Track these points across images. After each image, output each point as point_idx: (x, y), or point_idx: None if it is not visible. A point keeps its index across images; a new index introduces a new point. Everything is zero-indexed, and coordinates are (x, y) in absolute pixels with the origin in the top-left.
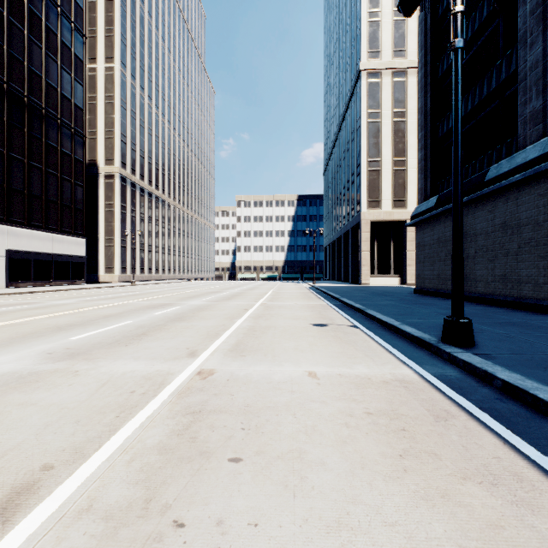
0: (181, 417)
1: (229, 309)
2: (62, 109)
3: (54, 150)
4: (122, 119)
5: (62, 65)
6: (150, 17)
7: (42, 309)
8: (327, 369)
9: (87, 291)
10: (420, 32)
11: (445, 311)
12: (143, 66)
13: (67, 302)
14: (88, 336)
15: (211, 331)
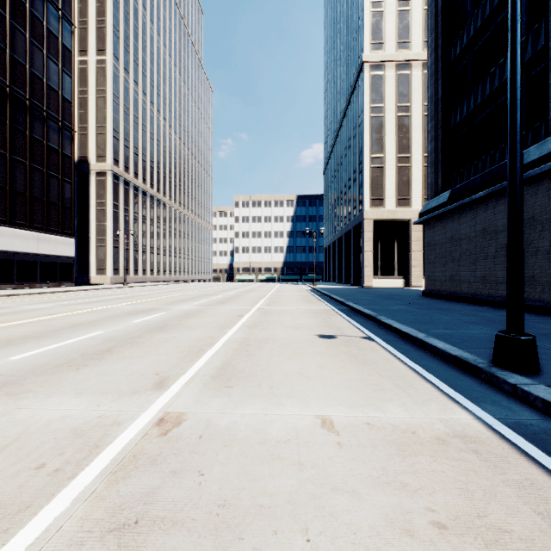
0: (95, 542)
1: (221, 315)
2: (49, 101)
3: (39, 144)
4: (115, 114)
5: (49, 54)
6: (144, 10)
7: (7, 316)
8: (347, 412)
9: (72, 294)
10: (430, 15)
11: (469, 318)
12: (137, 60)
13: (41, 307)
14: (37, 353)
15: (193, 346)
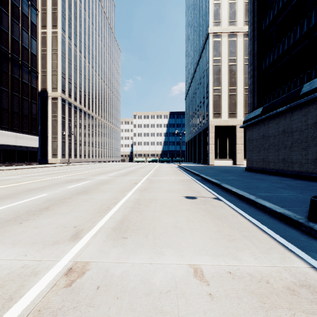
0: None
1: (123, 183)
2: (23, 54)
3: (17, 80)
4: (63, 63)
5: (23, 27)
6: (80, 3)
7: None
8: (212, 261)
9: (36, 169)
10: (250, 2)
11: (278, 185)
12: (76, 32)
13: (13, 177)
14: None
15: (103, 205)
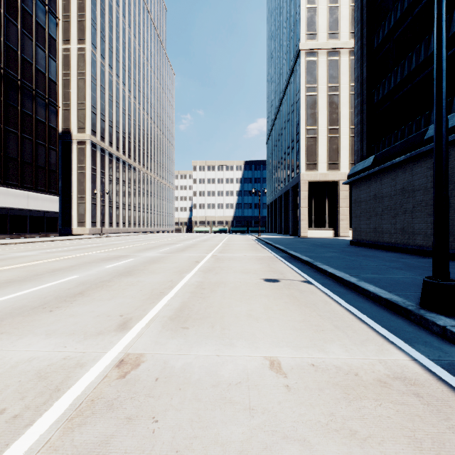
0: None
1: (180, 261)
2: (37, 81)
3: (29, 117)
4: (93, 93)
5: (37, 42)
6: (117, 6)
7: None
8: (293, 353)
9: (56, 243)
10: (356, 8)
11: (392, 264)
12: (111, 48)
13: (28, 254)
14: (17, 296)
15: (155, 289)
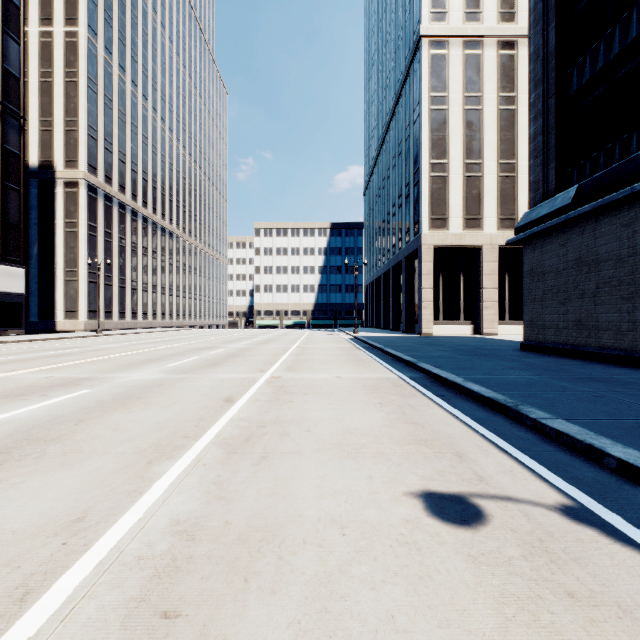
0: None
1: (188, 400)
2: None
3: None
4: (91, 105)
5: None
6: None
7: None
8: None
9: None
10: None
11: None
12: (124, 39)
13: None
14: None
15: None
